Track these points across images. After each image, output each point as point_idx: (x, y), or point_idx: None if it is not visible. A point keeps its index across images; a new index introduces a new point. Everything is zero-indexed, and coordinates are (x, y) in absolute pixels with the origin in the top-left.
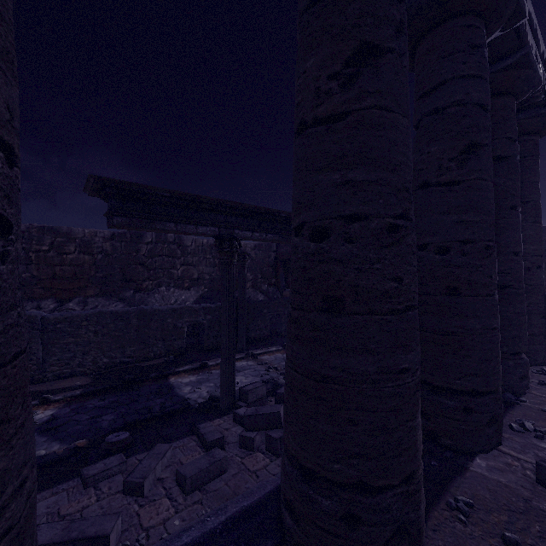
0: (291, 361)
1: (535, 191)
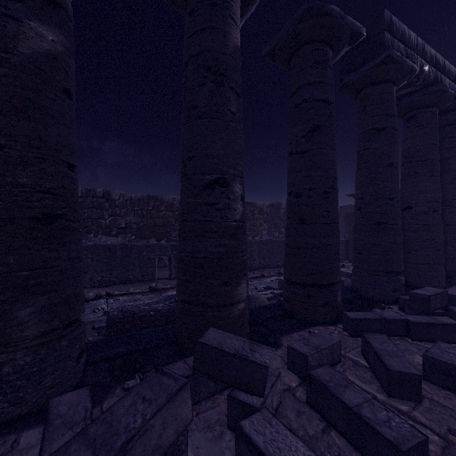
0: None
1: None
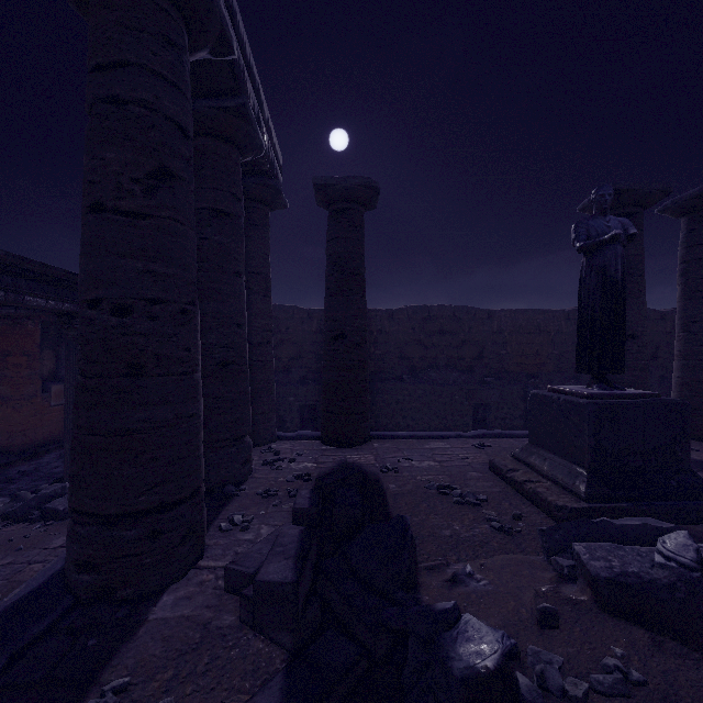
0: None
1: (266, 264)
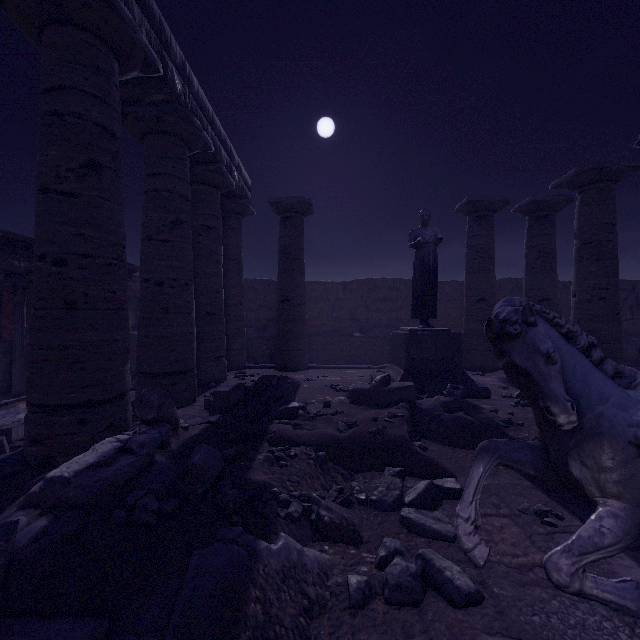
0: (36, 345)
1: (239, 253)
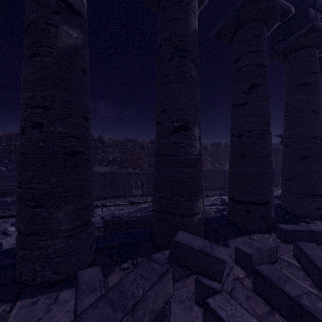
0: None
1: None
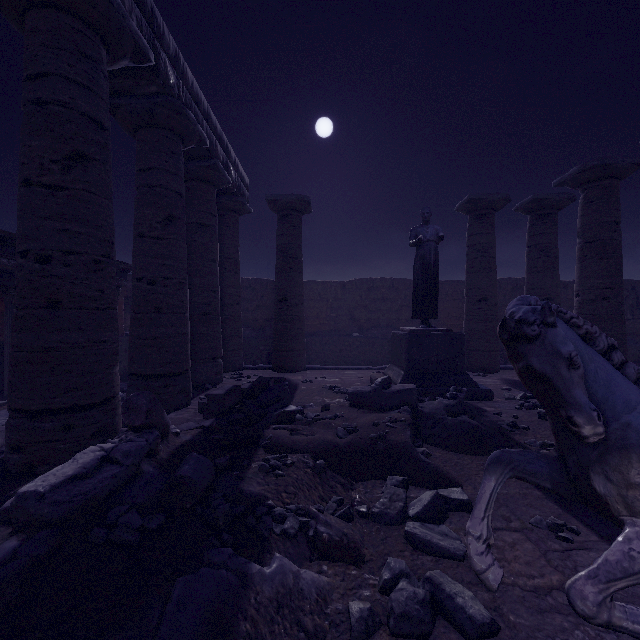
0: (17, 346)
1: (236, 252)
